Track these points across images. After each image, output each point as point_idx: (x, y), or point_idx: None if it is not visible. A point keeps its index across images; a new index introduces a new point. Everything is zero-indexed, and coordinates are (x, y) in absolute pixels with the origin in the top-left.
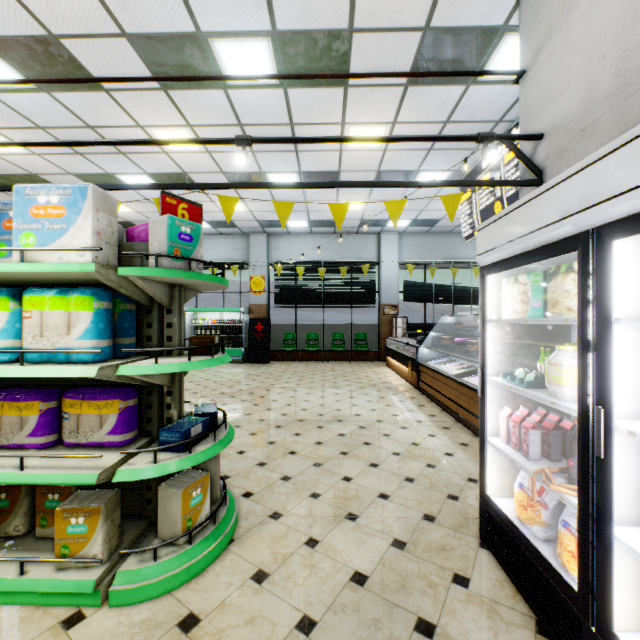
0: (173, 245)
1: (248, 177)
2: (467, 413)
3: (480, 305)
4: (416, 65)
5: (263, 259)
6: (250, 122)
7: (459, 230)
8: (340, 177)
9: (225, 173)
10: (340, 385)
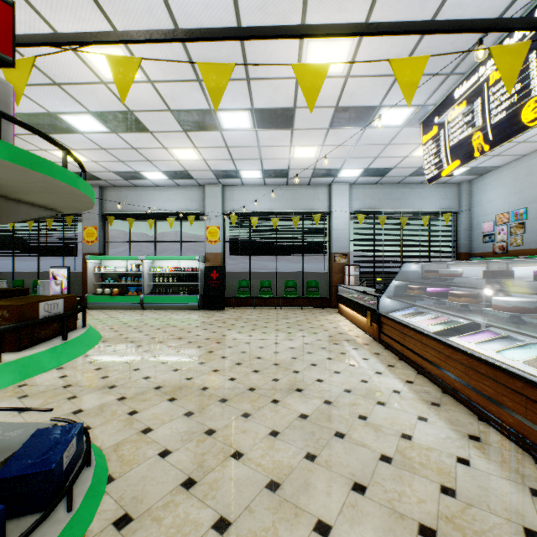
0: None
1: (198, 117)
2: (461, 385)
3: None
4: None
5: (218, 209)
6: None
7: (408, 180)
8: (295, 116)
9: (173, 111)
10: (295, 336)
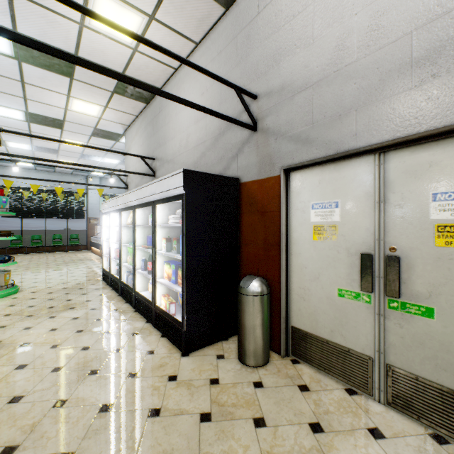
0: (1, 204)
1: None
2: None
3: (102, 222)
4: (94, 133)
5: None
6: (2, 125)
7: None
8: (59, 151)
9: None
10: (59, 261)
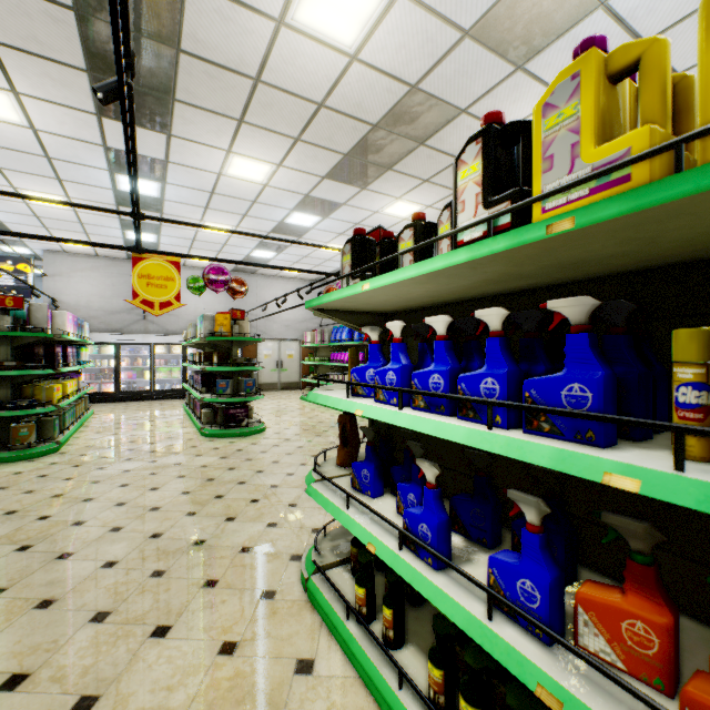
0: None
1: None
2: None
3: None
4: None
5: None
6: None
7: None
8: None
9: None
10: None
